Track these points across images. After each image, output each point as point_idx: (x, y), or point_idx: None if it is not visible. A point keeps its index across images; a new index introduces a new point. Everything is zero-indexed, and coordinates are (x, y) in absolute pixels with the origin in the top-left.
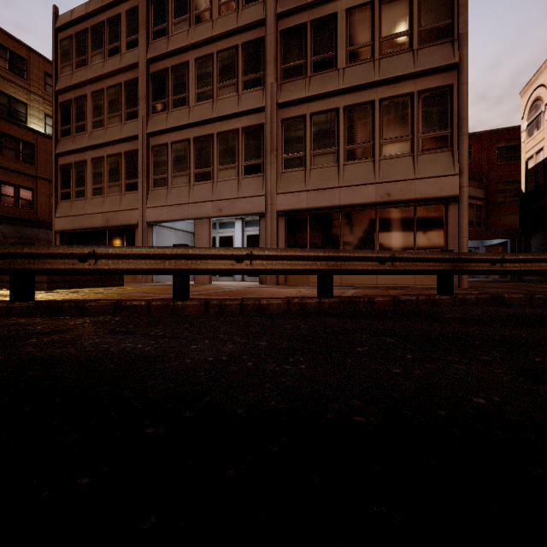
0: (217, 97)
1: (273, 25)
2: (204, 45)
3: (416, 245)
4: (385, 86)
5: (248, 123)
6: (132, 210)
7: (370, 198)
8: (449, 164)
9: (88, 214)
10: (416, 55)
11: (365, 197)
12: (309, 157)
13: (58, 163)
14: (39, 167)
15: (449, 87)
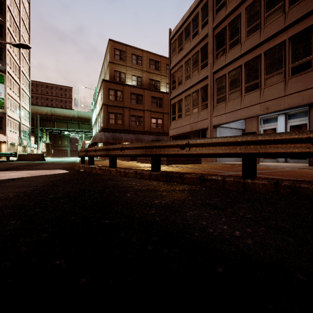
0: (264, 25)
1: None
2: None
3: None
4: None
5: (295, 31)
6: (204, 120)
7: None
8: None
9: (183, 125)
10: None
11: None
12: None
13: (171, 103)
14: (164, 108)
15: None
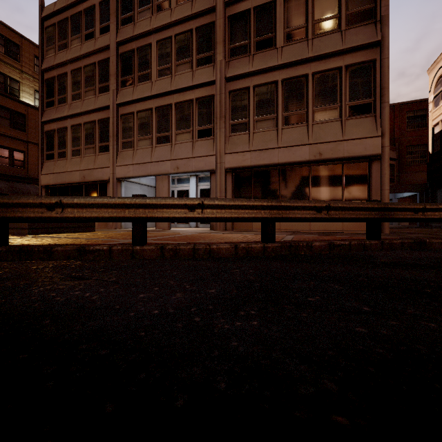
0: (175, 73)
1: (221, 11)
2: (164, 30)
3: (344, 197)
4: (317, 62)
5: (201, 94)
6: (104, 168)
7: (304, 157)
8: (373, 127)
9: (68, 171)
10: (344, 34)
11: (300, 156)
12: (253, 123)
13: (44, 130)
14: (30, 134)
15: (373, 62)
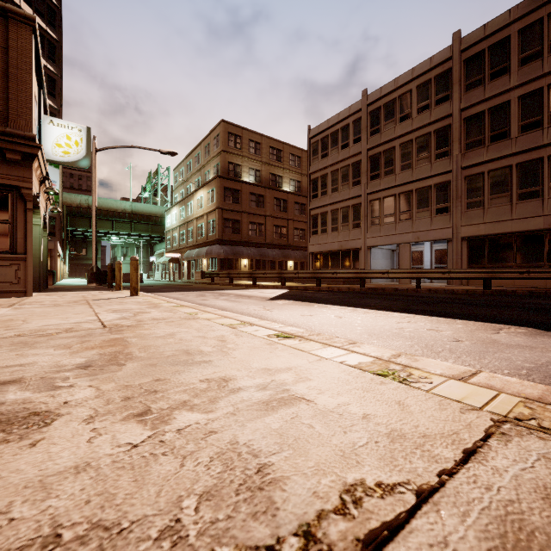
0: (415, 167)
1: (457, 117)
2: (406, 135)
3: None
4: None
5: (438, 181)
6: (357, 240)
7: (538, 226)
8: None
9: (329, 242)
10: None
11: (534, 226)
12: (487, 200)
13: (310, 214)
14: (289, 213)
15: None
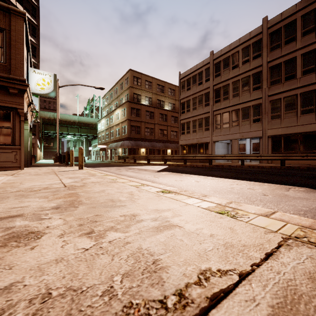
0: (241, 95)
1: (265, 66)
2: (235, 77)
3: None
4: None
5: (254, 103)
6: (207, 137)
7: (313, 129)
8: None
9: (191, 139)
10: None
11: (310, 129)
12: (283, 114)
13: (180, 122)
14: (168, 122)
15: None
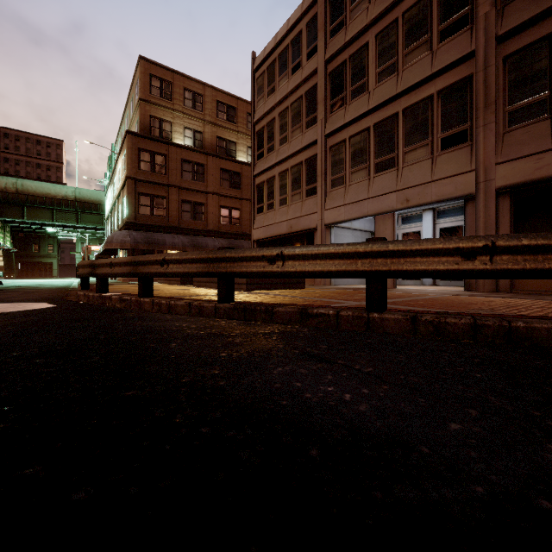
0: (402, 67)
1: None
2: (386, 14)
3: None
4: None
5: (446, 83)
6: (311, 214)
7: None
8: None
9: (276, 223)
10: None
11: None
12: None
13: (255, 183)
14: (243, 191)
15: None
